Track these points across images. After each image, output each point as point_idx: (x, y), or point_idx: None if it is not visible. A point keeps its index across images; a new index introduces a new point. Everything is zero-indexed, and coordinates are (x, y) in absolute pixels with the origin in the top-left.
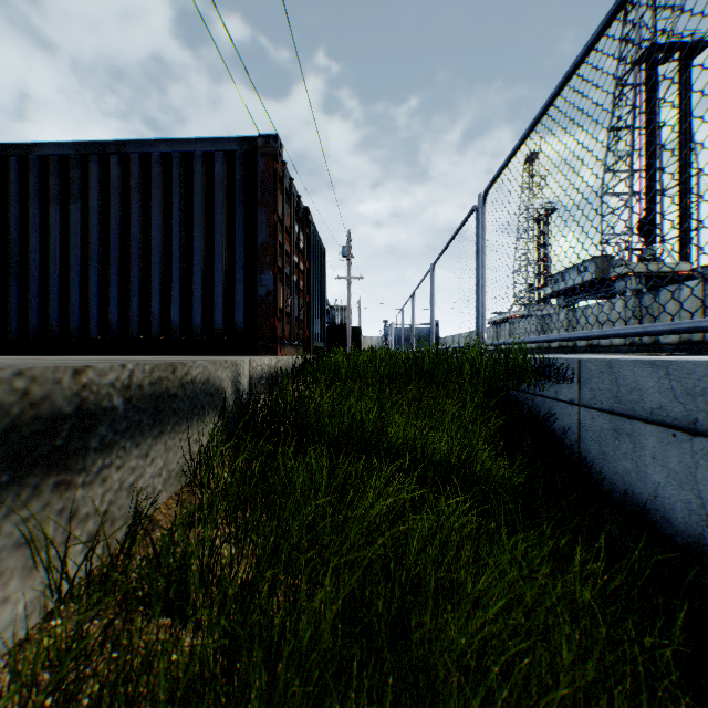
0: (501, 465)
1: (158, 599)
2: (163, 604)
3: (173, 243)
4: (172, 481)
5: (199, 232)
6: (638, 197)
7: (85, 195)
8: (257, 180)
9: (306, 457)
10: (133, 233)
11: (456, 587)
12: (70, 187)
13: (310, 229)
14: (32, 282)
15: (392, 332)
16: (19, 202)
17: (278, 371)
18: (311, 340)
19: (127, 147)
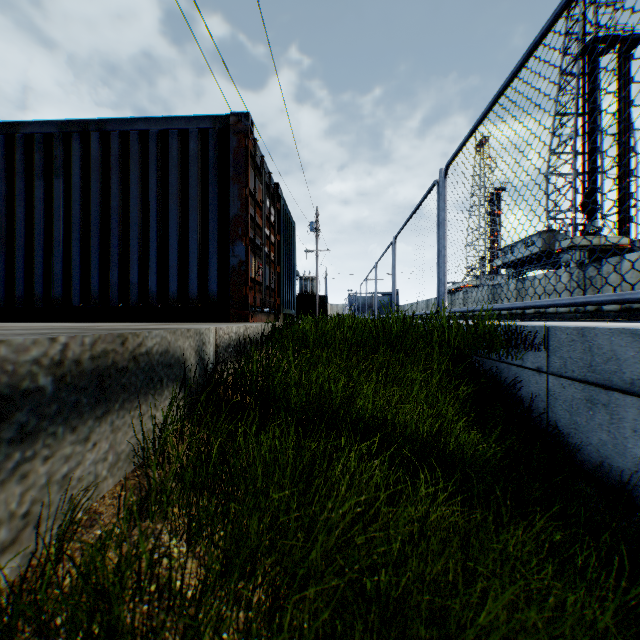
0: (475, 438)
1: (77, 633)
2: (84, 638)
3: (150, 216)
4: (121, 464)
5: (175, 206)
6: (613, 161)
7: (68, 170)
8: (229, 156)
9: (270, 437)
10: (112, 207)
11: (448, 614)
12: (53, 163)
13: (280, 204)
14: (18, 253)
15: (356, 300)
16: (5, 178)
17: (246, 338)
18: (281, 307)
19: (107, 125)
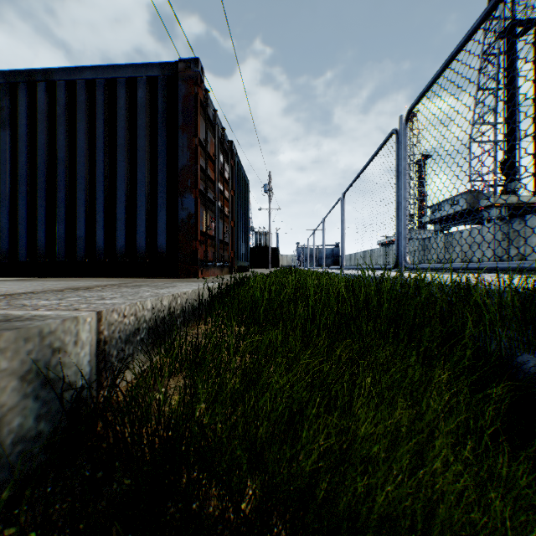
0: None
1: None
2: None
3: (97, 168)
4: None
5: (123, 157)
6: None
7: (15, 122)
8: (178, 105)
9: None
10: (59, 159)
11: None
12: None
13: (234, 161)
14: None
15: (304, 252)
16: None
17: (175, 310)
18: (235, 260)
19: (54, 75)
